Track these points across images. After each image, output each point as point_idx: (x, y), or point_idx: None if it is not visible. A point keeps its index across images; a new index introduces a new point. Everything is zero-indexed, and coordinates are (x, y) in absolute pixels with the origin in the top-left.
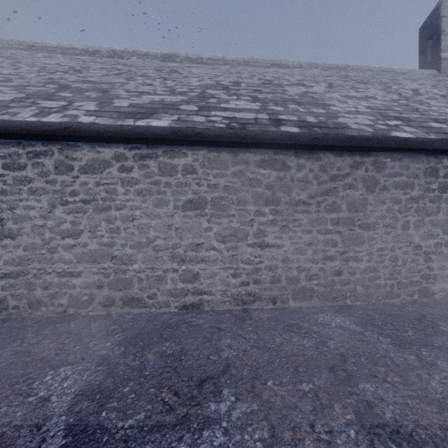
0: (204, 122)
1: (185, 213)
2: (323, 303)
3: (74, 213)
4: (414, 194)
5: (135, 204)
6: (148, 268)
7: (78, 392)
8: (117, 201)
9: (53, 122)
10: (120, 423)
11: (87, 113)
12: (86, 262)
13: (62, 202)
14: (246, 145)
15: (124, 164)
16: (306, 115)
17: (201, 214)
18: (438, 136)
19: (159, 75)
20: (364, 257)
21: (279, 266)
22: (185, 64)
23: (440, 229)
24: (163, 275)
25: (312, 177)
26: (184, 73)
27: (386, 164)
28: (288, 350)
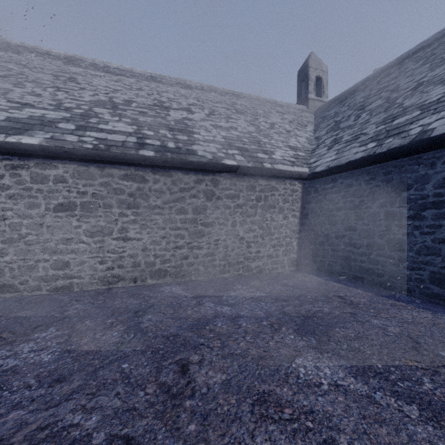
0: (75, 142)
1: (57, 214)
2: (174, 280)
3: None
4: (239, 202)
5: (7, 206)
6: (19, 259)
7: None
8: None
9: None
10: None
11: None
12: None
13: None
14: (111, 163)
15: None
16: (169, 141)
17: (72, 215)
18: (254, 164)
19: (53, 84)
20: (205, 246)
21: (139, 254)
22: (90, 70)
23: (257, 226)
24: (35, 264)
25: (166, 189)
26: (82, 83)
27: (220, 182)
28: (118, 306)
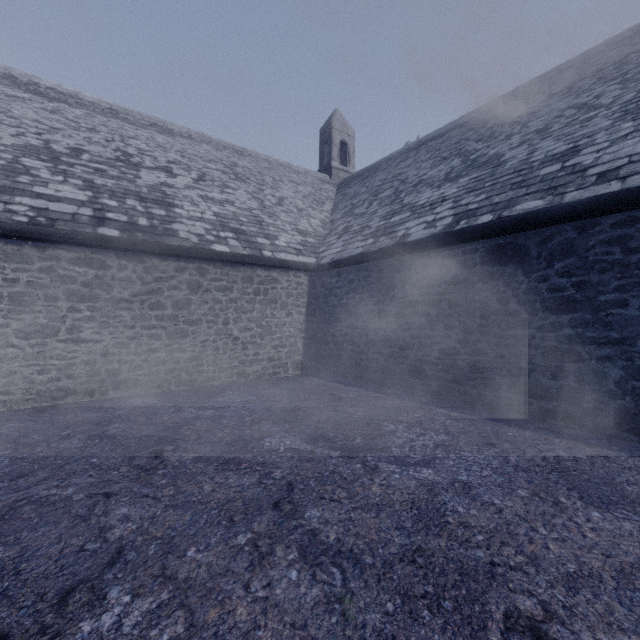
0: None
1: None
2: (147, 391)
3: None
4: (233, 296)
5: None
6: None
7: None
8: None
9: None
10: None
11: None
12: None
13: None
14: (56, 242)
15: None
16: (140, 216)
17: None
18: (251, 252)
19: None
20: (188, 349)
21: (98, 360)
22: (3, 86)
23: (255, 324)
24: None
25: (136, 277)
26: None
27: (209, 271)
28: (73, 420)
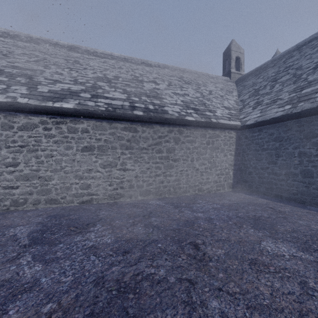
0: (94, 106)
1: (83, 153)
2: (154, 197)
3: (14, 152)
4: (196, 145)
5: (53, 148)
6: (61, 182)
7: (30, 232)
8: (42, 146)
9: (1, 102)
10: (53, 236)
11: (22, 95)
12: (22, 180)
13: (6, 146)
14: (116, 119)
15: (46, 126)
16: (149, 104)
17: (92, 154)
18: (205, 120)
19: (66, 65)
20: (174, 174)
21: (133, 179)
22: (85, 55)
23: (207, 161)
24: (70, 186)
25: (149, 136)
26: (84, 64)
27: (184, 131)
28: (129, 213)
